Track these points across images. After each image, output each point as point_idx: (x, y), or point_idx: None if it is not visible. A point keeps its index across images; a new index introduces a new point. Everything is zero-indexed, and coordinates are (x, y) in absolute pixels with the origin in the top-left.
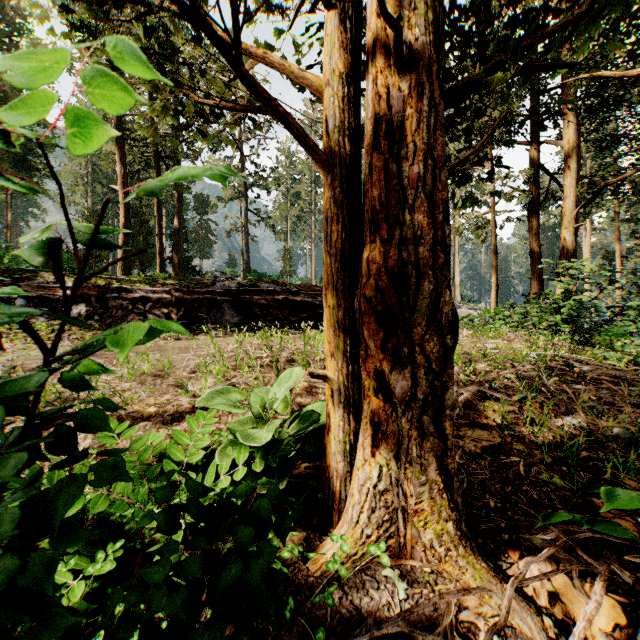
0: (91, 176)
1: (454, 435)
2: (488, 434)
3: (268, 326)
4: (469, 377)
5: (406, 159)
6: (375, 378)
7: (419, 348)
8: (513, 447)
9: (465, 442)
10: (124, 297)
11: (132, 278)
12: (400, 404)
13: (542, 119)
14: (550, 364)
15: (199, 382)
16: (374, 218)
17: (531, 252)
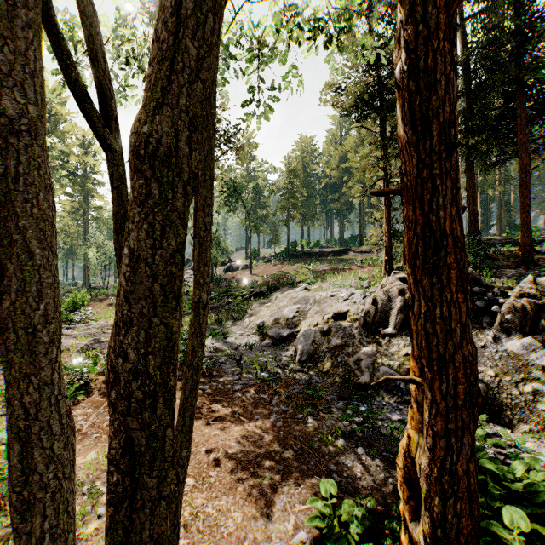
0: None
1: None
2: None
3: None
4: None
5: None
6: None
7: None
8: None
9: None
10: None
11: None
12: None
13: None
14: None
15: None
16: None
17: None
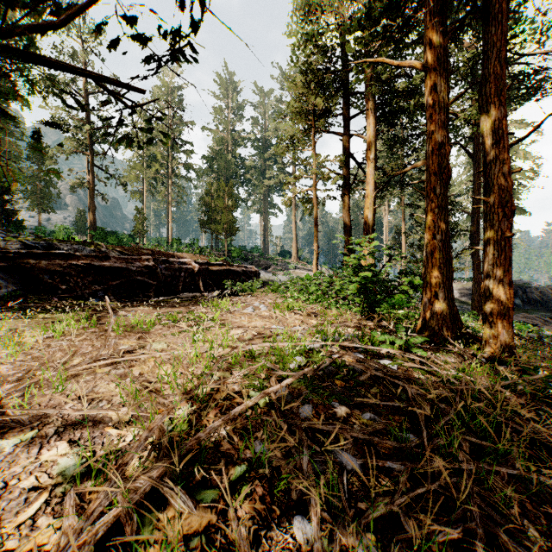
0: None
1: None
2: None
3: (60, 297)
4: (162, 442)
5: None
6: None
7: None
8: None
9: None
10: None
11: None
12: None
13: (352, 116)
14: (321, 366)
15: None
16: None
17: (344, 226)
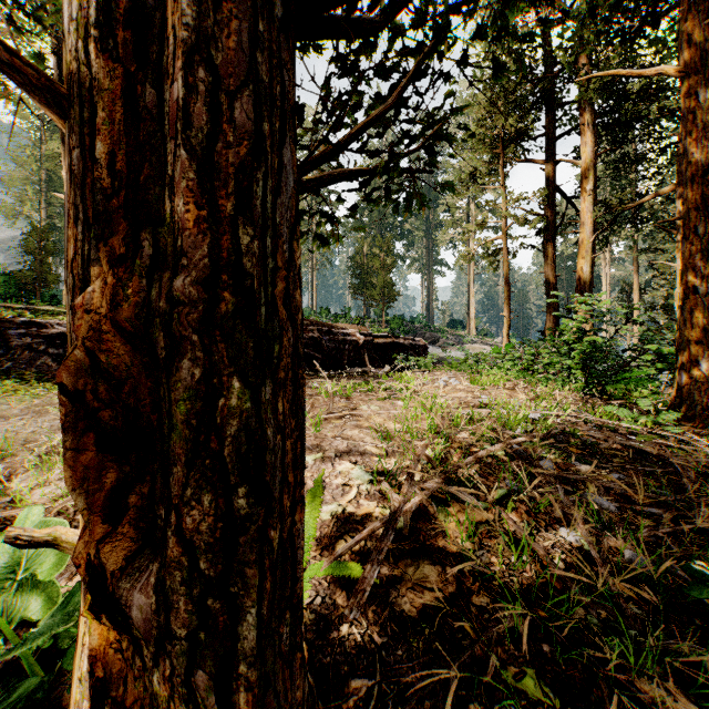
0: (46, 184)
1: (386, 576)
2: (438, 574)
3: None
4: (432, 464)
5: (167, 73)
6: (88, 581)
7: (176, 517)
8: (472, 601)
9: (398, 593)
10: (35, 334)
11: (57, 309)
12: (146, 641)
13: (558, 135)
14: (551, 431)
15: (41, 474)
16: (97, 207)
17: (546, 283)
